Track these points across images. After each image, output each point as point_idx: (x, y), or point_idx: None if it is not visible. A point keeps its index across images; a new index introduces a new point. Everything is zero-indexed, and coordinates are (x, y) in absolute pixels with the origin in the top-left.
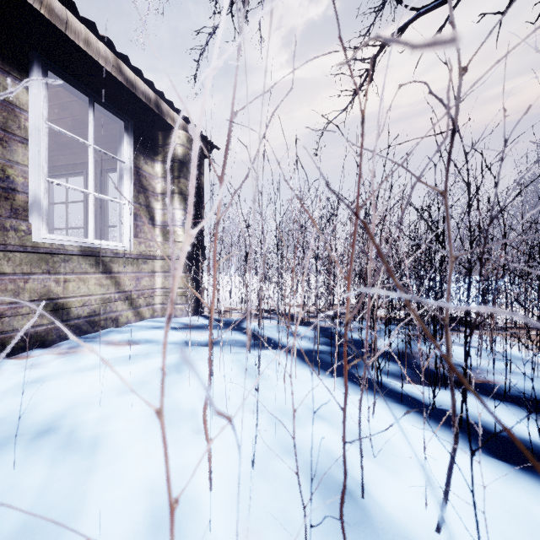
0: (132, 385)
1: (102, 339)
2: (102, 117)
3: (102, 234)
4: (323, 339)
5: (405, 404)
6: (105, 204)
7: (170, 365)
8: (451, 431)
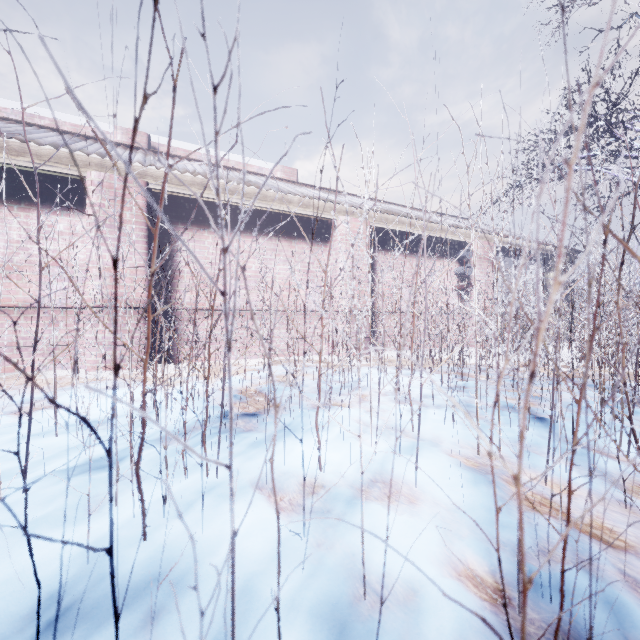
0: None
1: None
2: None
3: None
4: None
5: None
6: None
7: None
8: None
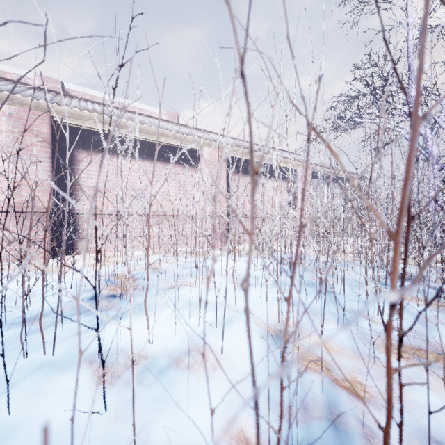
0: None
1: None
2: None
3: None
4: None
5: None
6: None
7: None
8: None
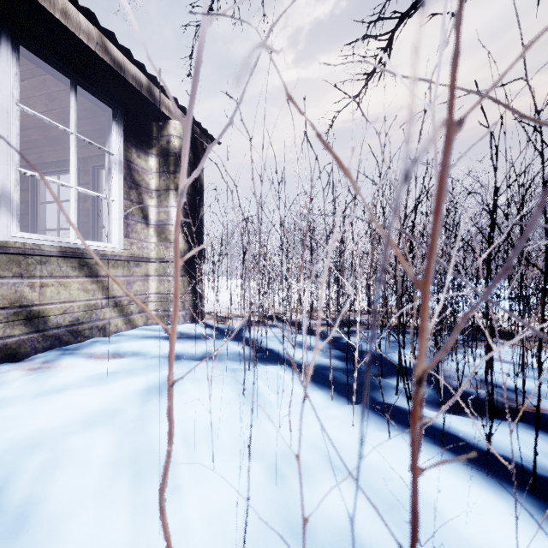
0: (101, 414)
1: (84, 351)
2: (93, 108)
3: (95, 236)
4: (334, 352)
5: (448, 449)
6: (98, 203)
7: (152, 387)
8: (522, 496)
